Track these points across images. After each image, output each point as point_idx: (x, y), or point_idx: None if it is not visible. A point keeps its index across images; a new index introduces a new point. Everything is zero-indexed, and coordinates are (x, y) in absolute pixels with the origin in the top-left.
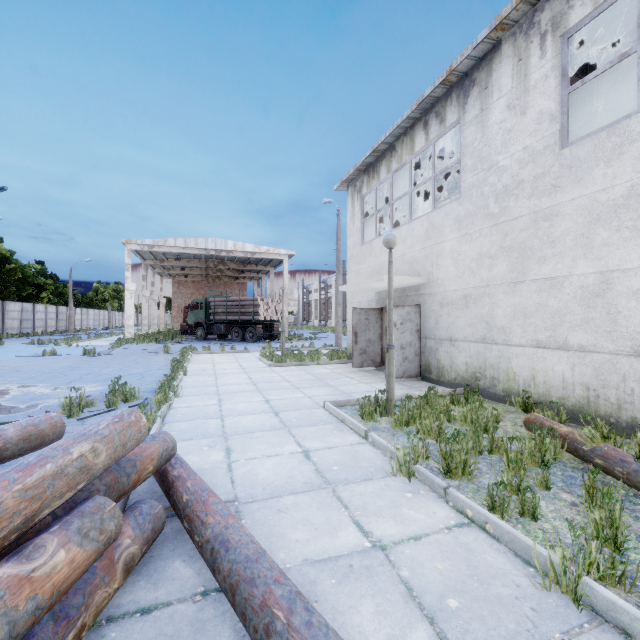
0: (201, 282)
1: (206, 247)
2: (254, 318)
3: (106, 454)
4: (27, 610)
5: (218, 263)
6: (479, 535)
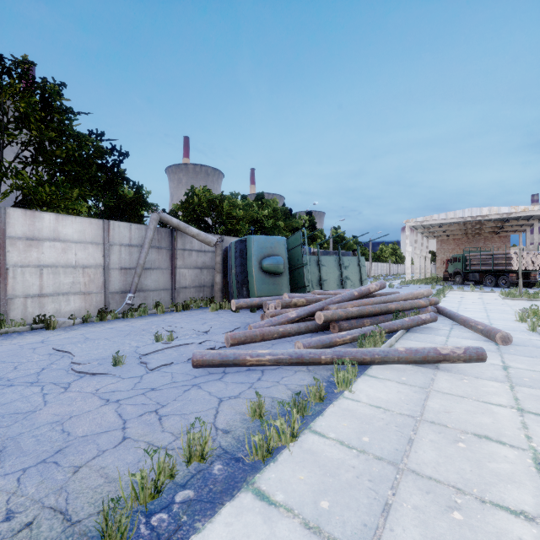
0: (461, 239)
1: (463, 216)
2: (506, 268)
3: (425, 293)
4: (420, 304)
5: (475, 224)
6: (528, 328)
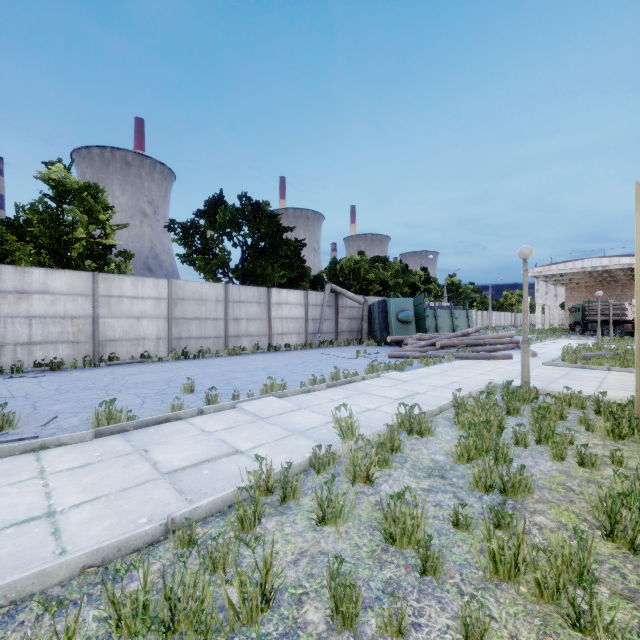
0: (594, 286)
1: (582, 266)
2: (621, 318)
3: (508, 335)
4: (502, 341)
5: (602, 272)
6: None
